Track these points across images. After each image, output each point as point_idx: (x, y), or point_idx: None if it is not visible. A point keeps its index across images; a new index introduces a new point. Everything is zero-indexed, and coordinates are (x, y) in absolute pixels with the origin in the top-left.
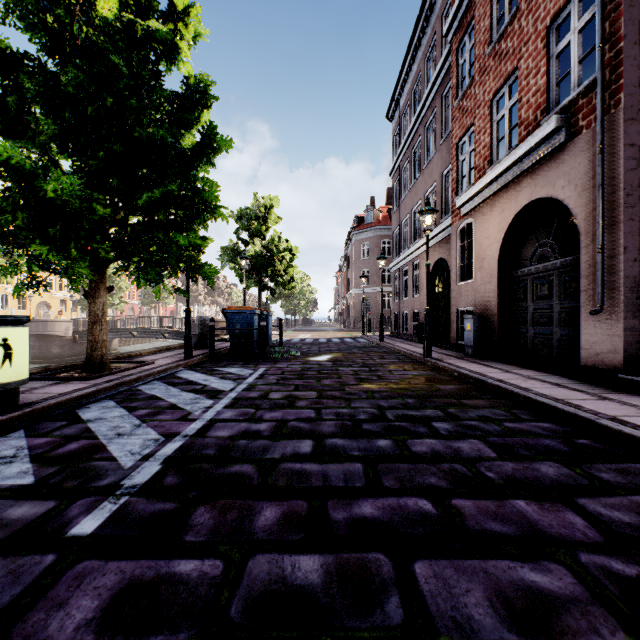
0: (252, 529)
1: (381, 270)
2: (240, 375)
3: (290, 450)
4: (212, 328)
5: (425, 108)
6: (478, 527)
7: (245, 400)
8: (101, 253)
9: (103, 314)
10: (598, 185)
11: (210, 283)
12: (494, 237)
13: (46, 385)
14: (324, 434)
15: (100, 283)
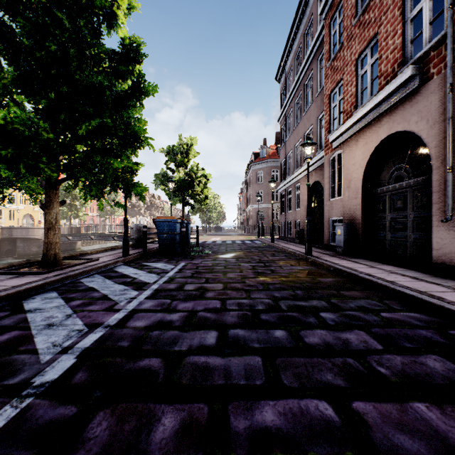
0: (148, 445)
1: (272, 190)
2: (164, 269)
3: (196, 342)
4: (145, 233)
5: (304, 70)
6: (387, 442)
7: (164, 291)
8: (47, 172)
9: (56, 222)
10: (448, 118)
11: (142, 198)
12: (359, 163)
13: (6, 278)
14: (227, 324)
15: (54, 198)
